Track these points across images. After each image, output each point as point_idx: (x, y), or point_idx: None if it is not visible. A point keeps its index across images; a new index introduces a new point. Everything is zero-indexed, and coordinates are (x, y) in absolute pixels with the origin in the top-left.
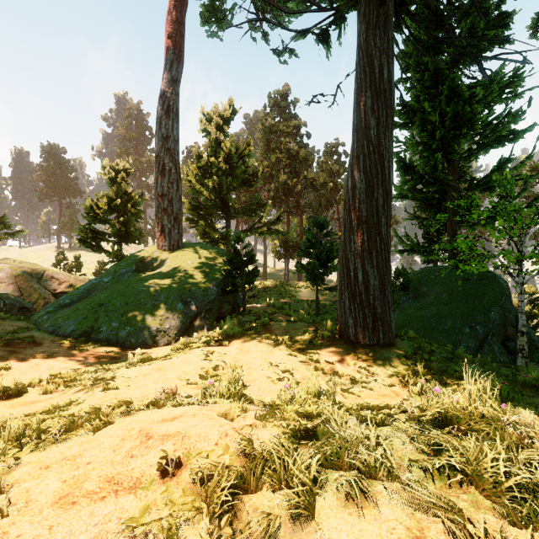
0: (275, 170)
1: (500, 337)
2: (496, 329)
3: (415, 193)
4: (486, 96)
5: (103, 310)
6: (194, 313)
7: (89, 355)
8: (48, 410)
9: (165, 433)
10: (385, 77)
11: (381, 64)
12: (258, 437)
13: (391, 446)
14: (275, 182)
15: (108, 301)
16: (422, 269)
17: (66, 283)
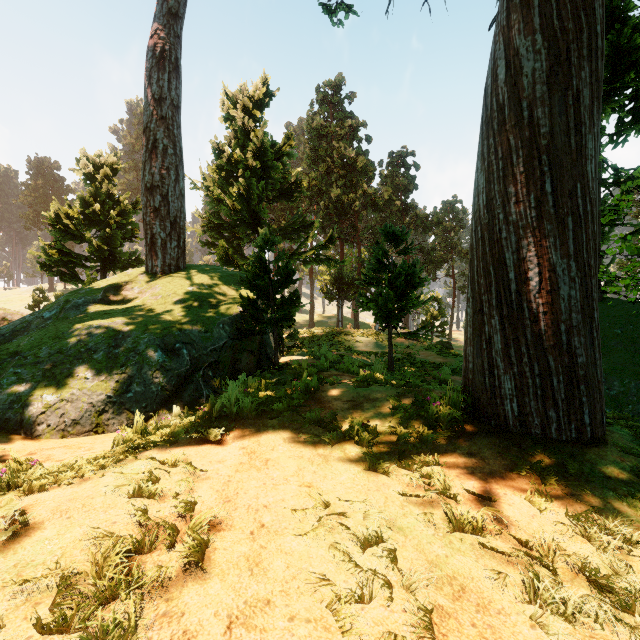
0: (325, 185)
1: None
2: None
3: None
4: None
5: (13, 363)
6: (186, 369)
7: None
8: None
9: None
10: None
11: None
12: None
13: None
14: (325, 200)
15: (29, 348)
16: None
17: None
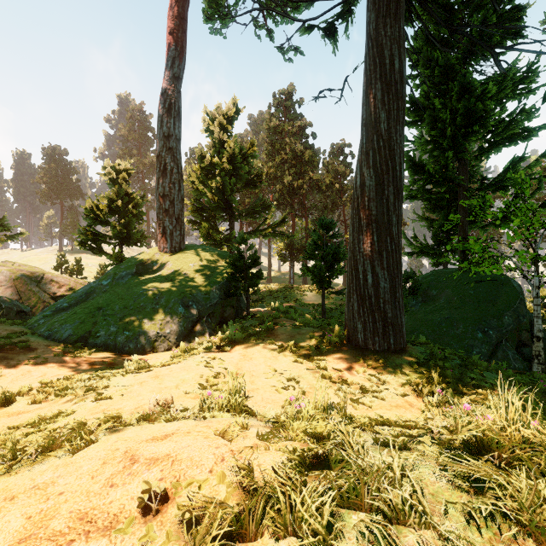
0: (280, 171)
1: (514, 342)
2: (510, 334)
3: (425, 193)
4: (498, 92)
5: (101, 314)
6: (196, 317)
7: (85, 361)
8: (33, 422)
9: (153, 455)
10: (396, 68)
11: (391, 54)
12: (260, 463)
13: (419, 479)
14: (280, 183)
15: (106, 305)
16: (431, 272)
17: (66, 286)
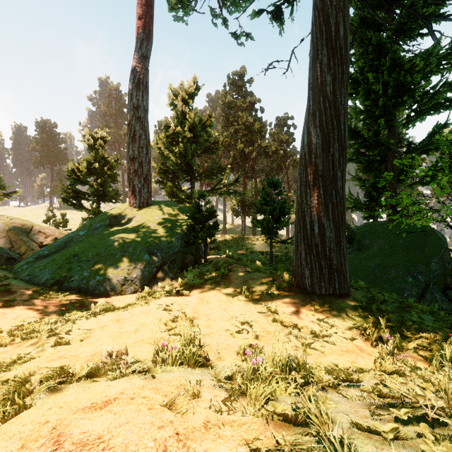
0: (233, 140)
1: (441, 286)
2: (437, 279)
3: (359, 156)
4: (424, 67)
5: (76, 260)
6: (160, 263)
7: (58, 304)
8: None
9: (82, 437)
10: (341, 35)
11: (337, 22)
12: None
13: None
14: (234, 150)
15: (81, 253)
16: (364, 224)
17: (51, 236)
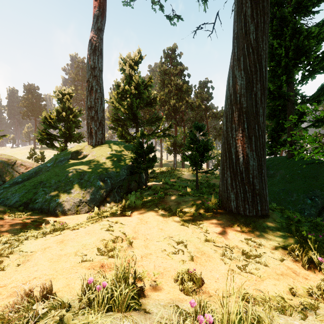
0: (168, 98)
1: None
2: None
3: None
4: (317, 35)
5: (41, 186)
6: (109, 188)
7: (20, 222)
8: None
9: None
10: None
11: None
12: None
13: None
14: (168, 105)
15: (46, 180)
16: (268, 159)
17: (30, 168)
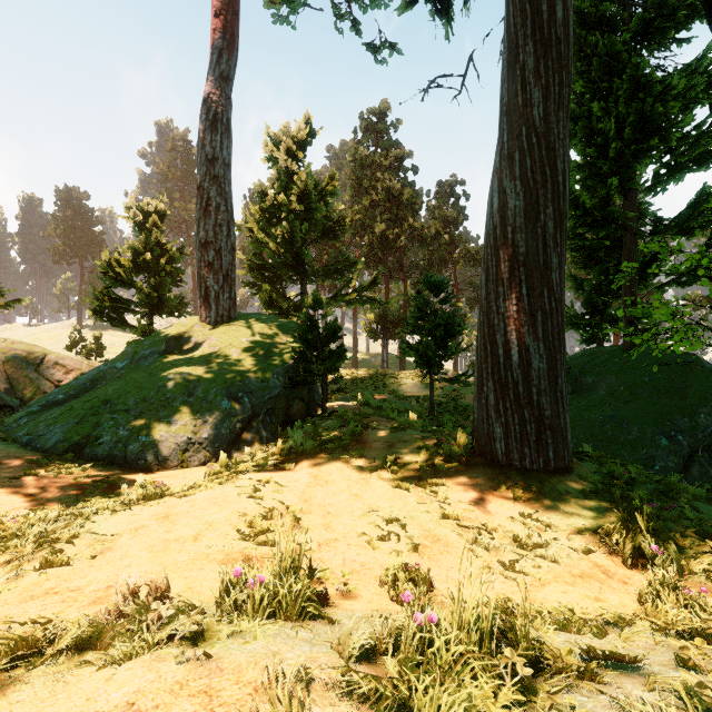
0: (370, 218)
1: None
2: (709, 441)
3: (575, 239)
4: (685, 92)
5: (107, 410)
6: (248, 415)
7: (71, 484)
8: None
9: None
10: (558, 18)
11: None
12: None
13: None
14: (370, 234)
15: (117, 397)
16: (583, 352)
17: (75, 371)
